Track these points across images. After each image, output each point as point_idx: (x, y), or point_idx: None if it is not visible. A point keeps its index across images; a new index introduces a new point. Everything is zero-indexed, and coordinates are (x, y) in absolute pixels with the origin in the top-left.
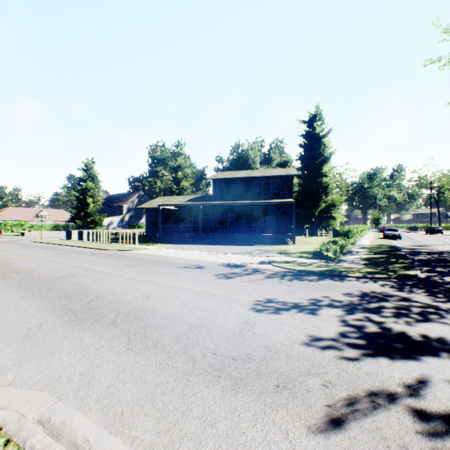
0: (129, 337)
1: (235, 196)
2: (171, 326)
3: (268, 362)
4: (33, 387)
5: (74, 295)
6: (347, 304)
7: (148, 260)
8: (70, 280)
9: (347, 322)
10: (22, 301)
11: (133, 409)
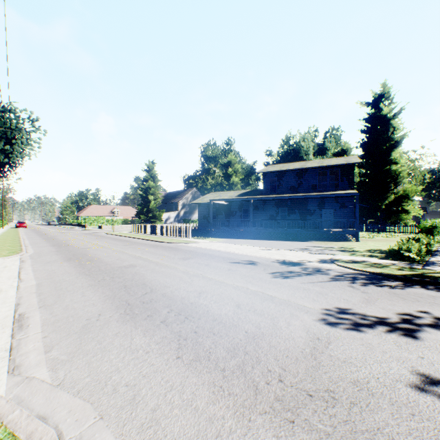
0: (179, 342)
1: (287, 189)
2: (225, 333)
3: (362, 410)
4: (78, 394)
5: (132, 286)
6: None
7: (200, 253)
8: (130, 271)
9: None
10: (88, 289)
11: None
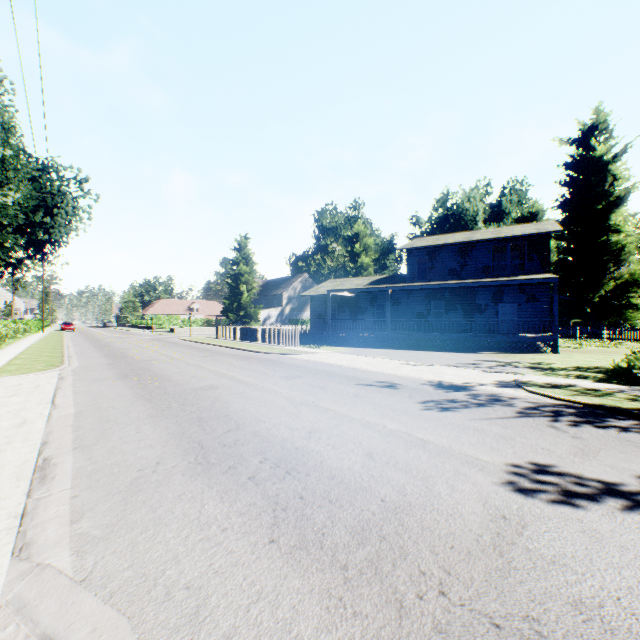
0: (274, 514)
1: (444, 274)
2: (349, 501)
3: None
4: (110, 599)
5: (209, 419)
6: None
7: (313, 370)
8: (209, 395)
9: None
10: (146, 422)
11: None
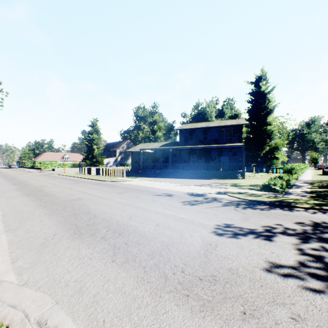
0: (114, 251)
1: (196, 142)
2: (147, 243)
3: (232, 285)
4: (39, 289)
5: (79, 214)
6: (301, 232)
7: (132, 189)
8: (78, 202)
9: (304, 250)
10: (45, 217)
11: (112, 321)
